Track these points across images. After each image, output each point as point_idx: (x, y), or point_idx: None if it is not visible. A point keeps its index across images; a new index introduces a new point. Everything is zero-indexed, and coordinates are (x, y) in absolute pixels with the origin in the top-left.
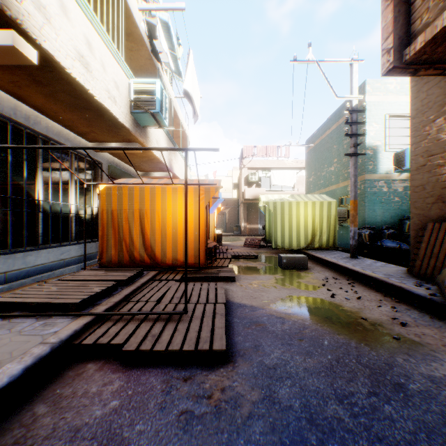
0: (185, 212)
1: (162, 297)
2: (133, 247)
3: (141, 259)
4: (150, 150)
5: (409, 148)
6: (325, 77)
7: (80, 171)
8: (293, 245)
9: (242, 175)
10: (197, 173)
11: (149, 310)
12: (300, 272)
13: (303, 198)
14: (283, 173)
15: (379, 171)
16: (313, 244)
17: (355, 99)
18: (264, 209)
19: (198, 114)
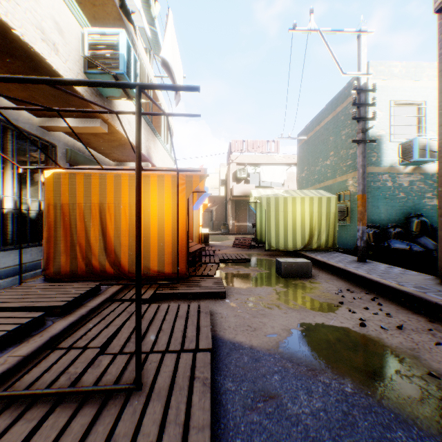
0: (137, 202)
1: (117, 332)
2: (91, 253)
3: (101, 268)
4: (70, 84)
5: (437, 130)
6: (329, 49)
7: (23, 154)
8: (288, 246)
9: (230, 171)
10: (174, 154)
11: (79, 372)
12: (304, 281)
13: (299, 193)
14: (273, 169)
15: (383, 164)
16: (310, 244)
17: (364, 77)
18: (255, 206)
19: (180, 93)
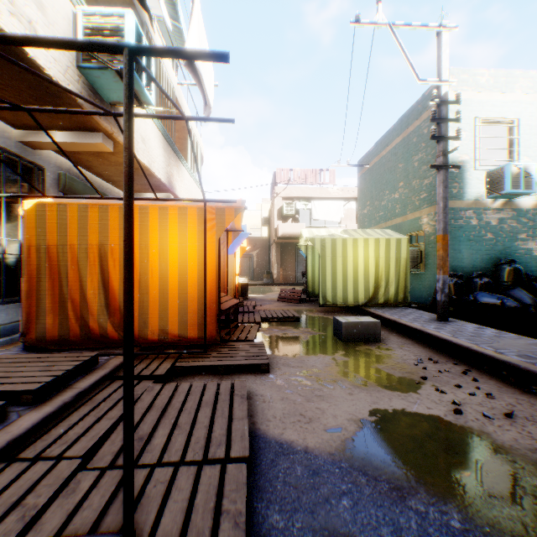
0: (126, 238)
1: (115, 427)
2: (88, 312)
3: (102, 332)
4: (13, 42)
5: None
6: (401, 49)
7: None
8: (348, 300)
9: (274, 207)
10: (199, 177)
11: (41, 505)
12: (371, 347)
13: (361, 234)
14: (328, 205)
15: (466, 197)
16: (376, 298)
17: (445, 84)
18: (306, 249)
19: (210, 104)
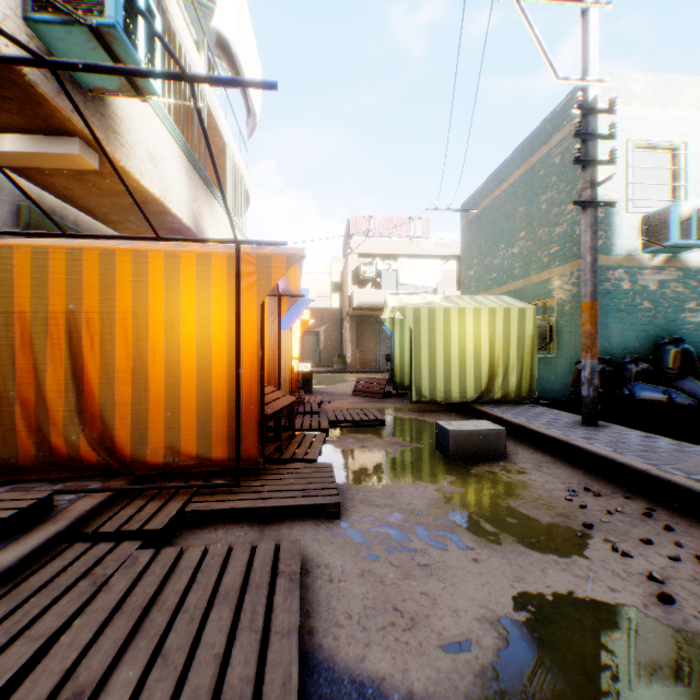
0: None
1: (50, 647)
2: (49, 420)
3: (72, 453)
4: None
5: None
6: (532, 32)
7: None
8: (452, 395)
9: (348, 267)
10: (223, 200)
11: None
12: (494, 468)
13: (469, 302)
14: (420, 265)
15: (615, 251)
16: (491, 392)
17: (594, 85)
18: (392, 324)
19: (255, 112)
